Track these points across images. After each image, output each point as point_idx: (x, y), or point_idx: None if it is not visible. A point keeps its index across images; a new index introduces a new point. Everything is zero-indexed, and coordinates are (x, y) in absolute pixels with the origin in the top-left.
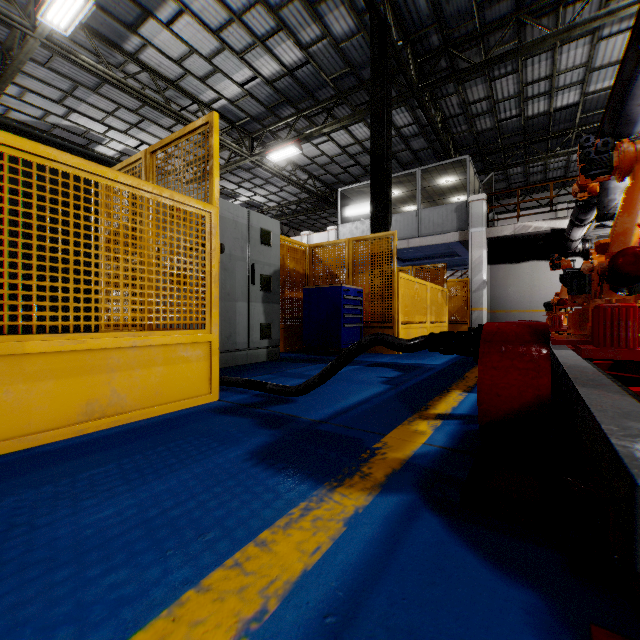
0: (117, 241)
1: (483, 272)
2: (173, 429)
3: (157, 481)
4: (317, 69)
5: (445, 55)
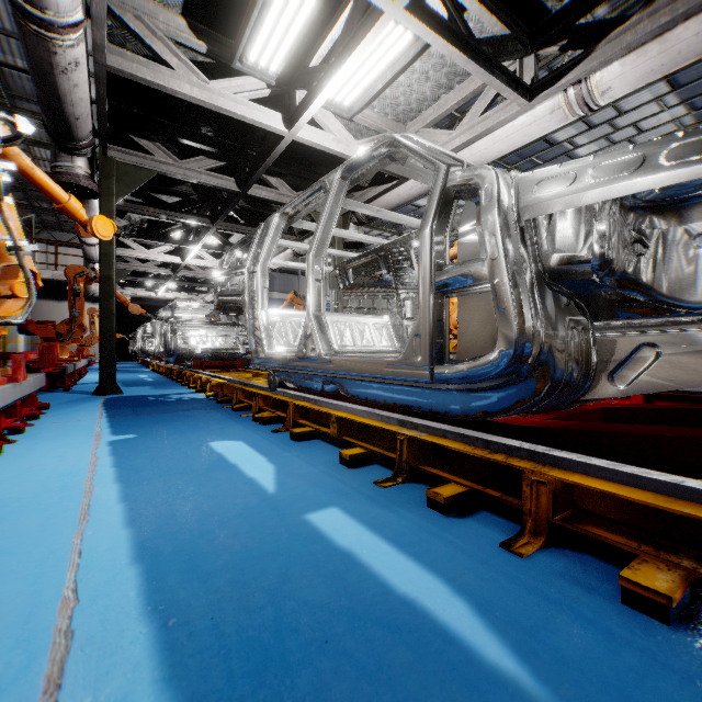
0: None
1: None
2: None
3: None
4: None
5: None
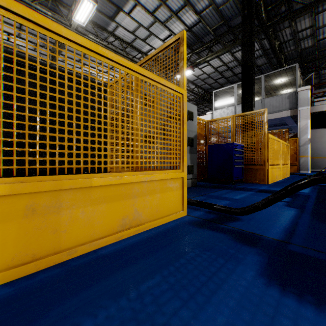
0: (117, 119)
1: (308, 133)
2: (177, 240)
3: (210, 306)
4: (205, 25)
5: (285, 3)
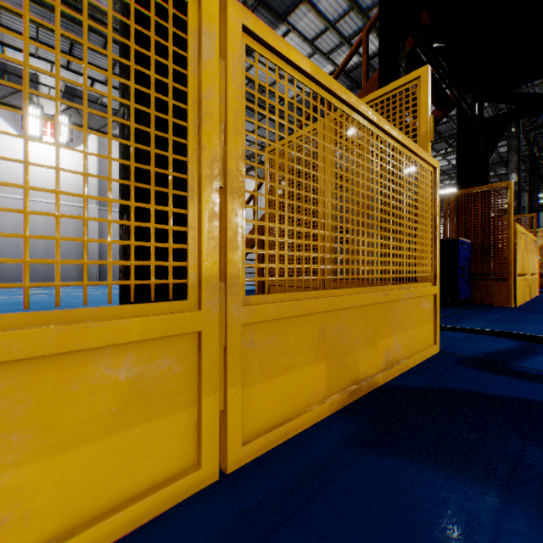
0: None
1: None
2: None
3: None
4: None
5: None
